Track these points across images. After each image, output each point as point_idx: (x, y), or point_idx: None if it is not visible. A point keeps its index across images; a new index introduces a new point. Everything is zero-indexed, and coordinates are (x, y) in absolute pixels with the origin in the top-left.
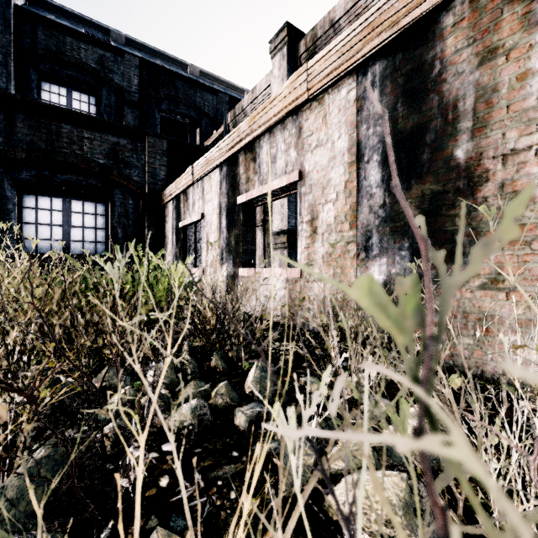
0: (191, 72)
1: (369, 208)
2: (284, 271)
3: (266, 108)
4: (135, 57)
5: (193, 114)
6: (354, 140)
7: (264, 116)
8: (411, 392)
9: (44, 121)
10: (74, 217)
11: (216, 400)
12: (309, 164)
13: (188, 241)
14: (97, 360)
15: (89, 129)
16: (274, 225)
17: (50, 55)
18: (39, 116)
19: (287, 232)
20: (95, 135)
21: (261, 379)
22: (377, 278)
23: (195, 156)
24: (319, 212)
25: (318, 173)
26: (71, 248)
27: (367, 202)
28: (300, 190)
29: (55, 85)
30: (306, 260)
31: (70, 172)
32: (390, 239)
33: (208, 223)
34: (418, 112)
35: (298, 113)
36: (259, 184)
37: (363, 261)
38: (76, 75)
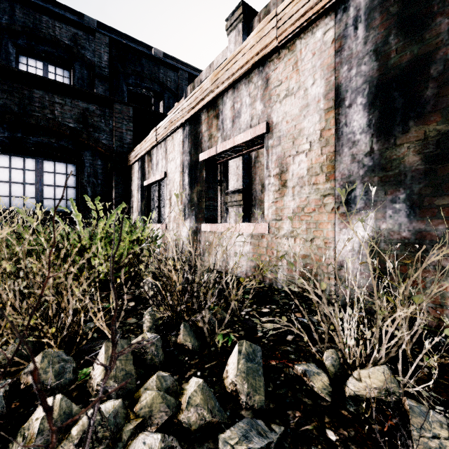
0: (155, 53)
1: (351, 156)
2: (249, 227)
3: (230, 63)
4: (105, 36)
5: (157, 88)
6: (332, 84)
7: (228, 71)
8: (447, 388)
9: (17, 86)
10: (46, 176)
11: (188, 415)
12: (278, 115)
13: (152, 199)
14: (34, 338)
15: (60, 95)
16: (230, 185)
17: (27, 32)
18: (12, 81)
19: (242, 191)
20: (66, 101)
21: (248, 373)
22: (361, 234)
23: (158, 123)
24: (288, 164)
25: (287, 124)
26: (44, 205)
27: (349, 150)
28: (267, 143)
29: (32, 59)
30: (274, 215)
31: (42, 135)
32: (379, 191)
33: (170, 181)
34: (418, 41)
35: (265, 63)
36: (222, 140)
37: (343, 215)
38: (52, 50)
